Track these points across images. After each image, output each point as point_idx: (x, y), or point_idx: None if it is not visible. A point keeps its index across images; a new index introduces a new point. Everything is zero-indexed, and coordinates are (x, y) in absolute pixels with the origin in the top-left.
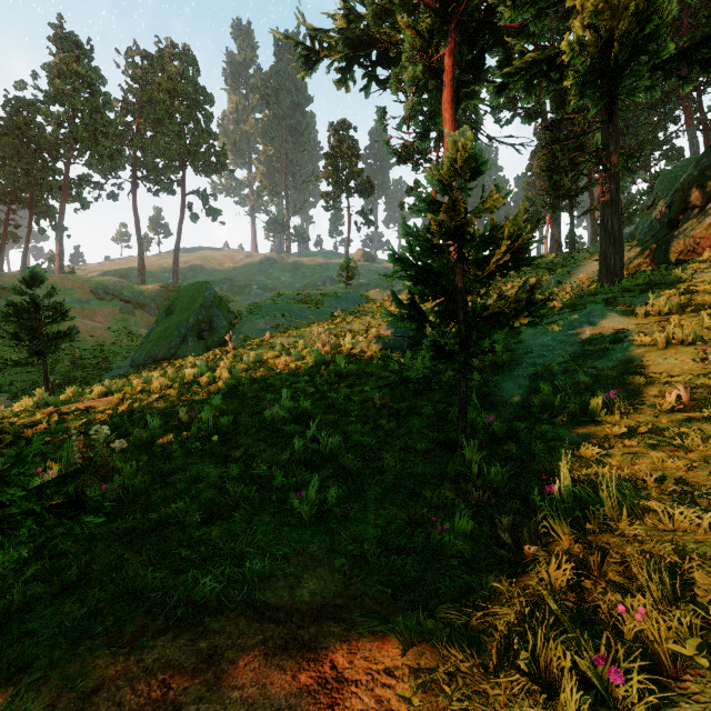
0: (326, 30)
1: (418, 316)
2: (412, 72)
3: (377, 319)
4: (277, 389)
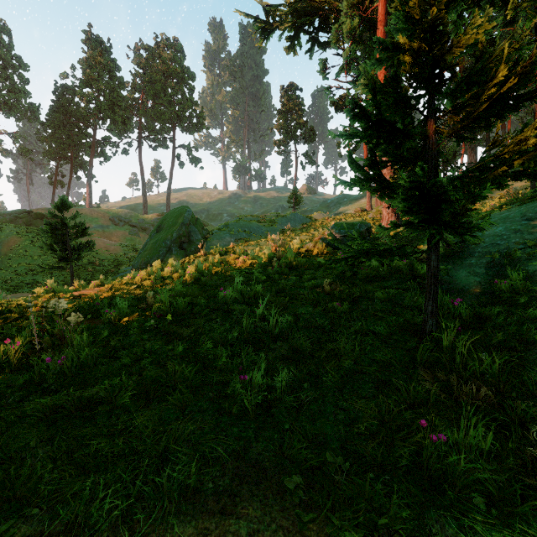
0: (278, 5)
1: (379, 179)
2: (350, 24)
3: (319, 231)
4: (232, 278)
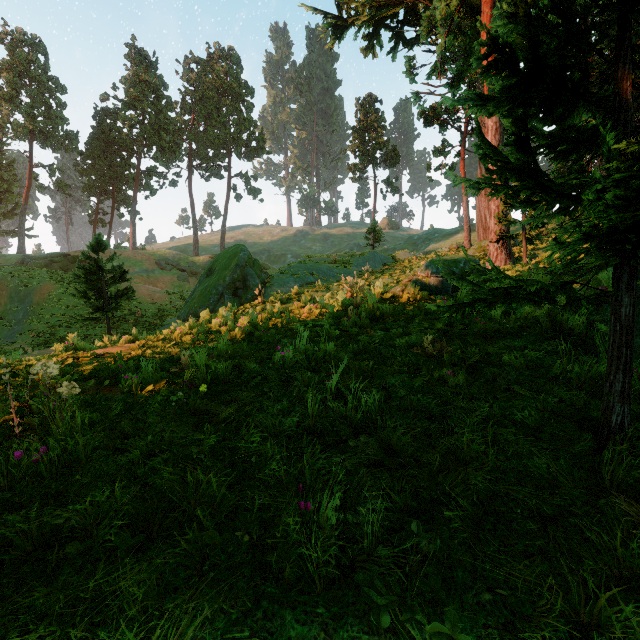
0: None
1: (531, 171)
2: (445, 9)
3: (406, 273)
4: (295, 332)
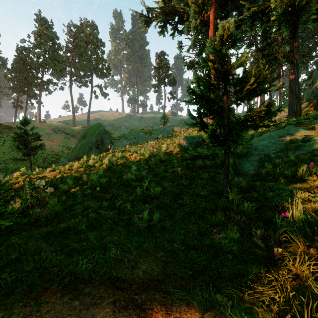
0: (154, 8)
1: (202, 122)
2: (194, 23)
3: (178, 139)
4: (130, 167)
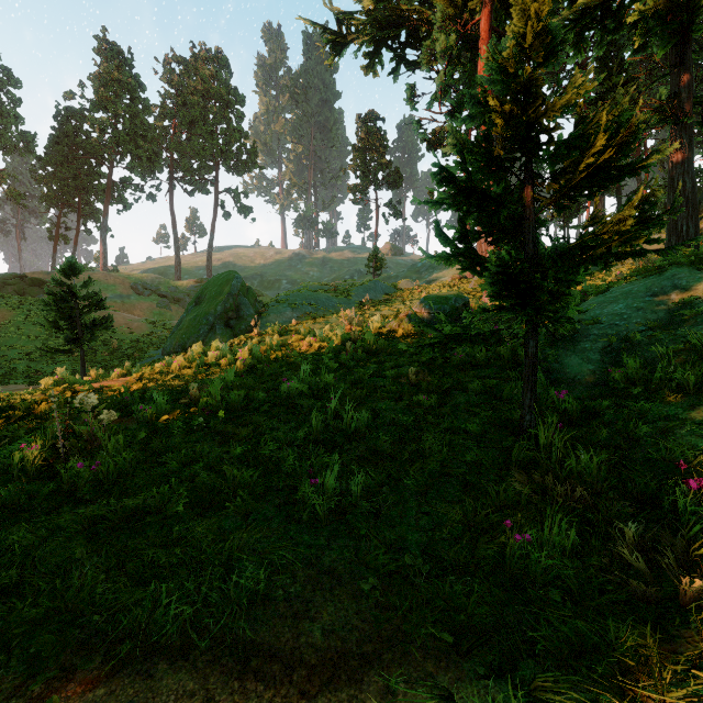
0: (353, 12)
1: (470, 253)
2: (445, 42)
3: (406, 305)
4: (297, 365)
